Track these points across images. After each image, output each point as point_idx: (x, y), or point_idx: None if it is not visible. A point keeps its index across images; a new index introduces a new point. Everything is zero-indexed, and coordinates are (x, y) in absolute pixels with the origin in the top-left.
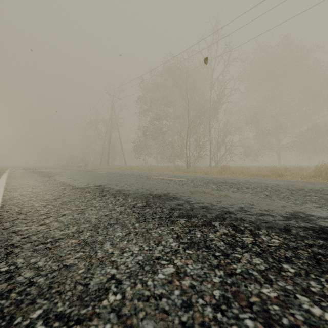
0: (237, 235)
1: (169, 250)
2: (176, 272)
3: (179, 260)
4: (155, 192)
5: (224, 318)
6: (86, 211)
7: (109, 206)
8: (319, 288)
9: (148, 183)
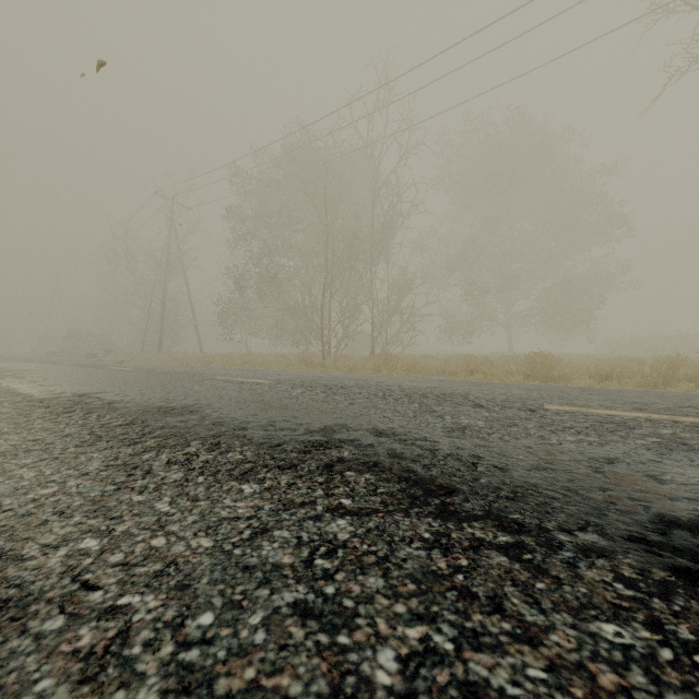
0: (200, 454)
1: (77, 474)
2: (55, 491)
3: (76, 481)
4: (172, 404)
5: (56, 518)
6: (6, 436)
7: (57, 428)
8: (199, 492)
9: (186, 389)
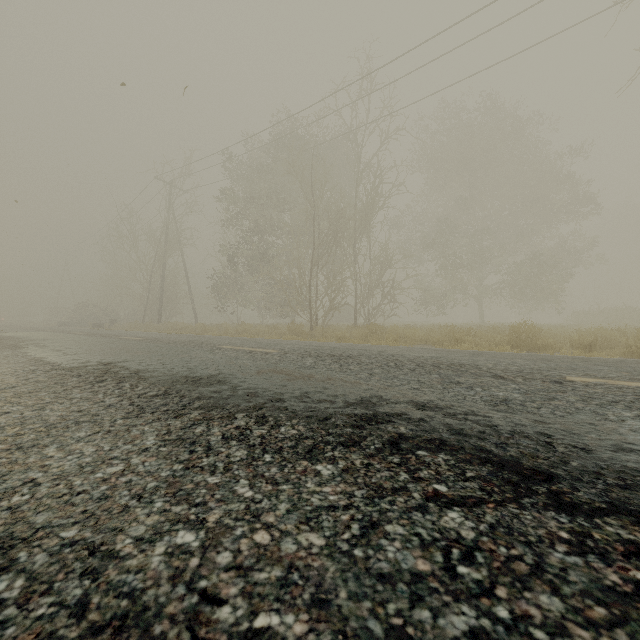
0: (252, 428)
1: (136, 449)
2: (122, 470)
3: (139, 458)
4: (196, 374)
5: (136, 503)
6: (50, 407)
7: (96, 398)
8: (274, 473)
9: (202, 358)
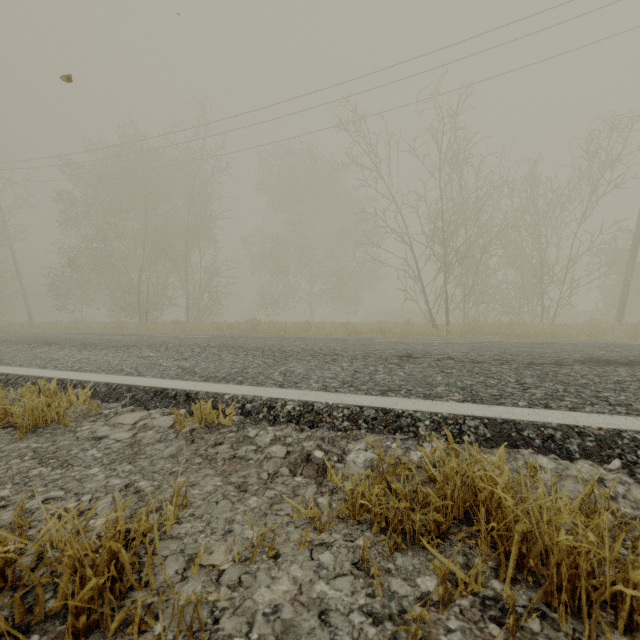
0: None
1: None
2: None
3: None
4: None
5: None
6: None
7: None
8: None
9: None
